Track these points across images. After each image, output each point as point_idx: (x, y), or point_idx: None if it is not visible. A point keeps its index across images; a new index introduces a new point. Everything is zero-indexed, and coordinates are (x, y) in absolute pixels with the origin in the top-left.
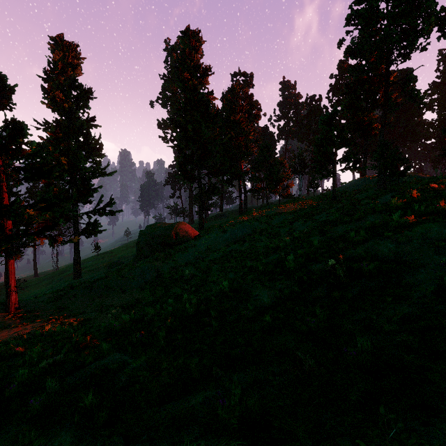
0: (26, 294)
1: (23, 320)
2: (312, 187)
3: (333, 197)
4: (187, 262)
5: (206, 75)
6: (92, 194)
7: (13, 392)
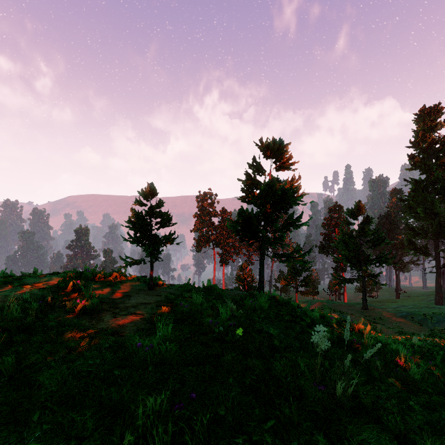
0: (403, 302)
1: (362, 315)
2: None
3: None
4: None
5: None
6: None
7: None
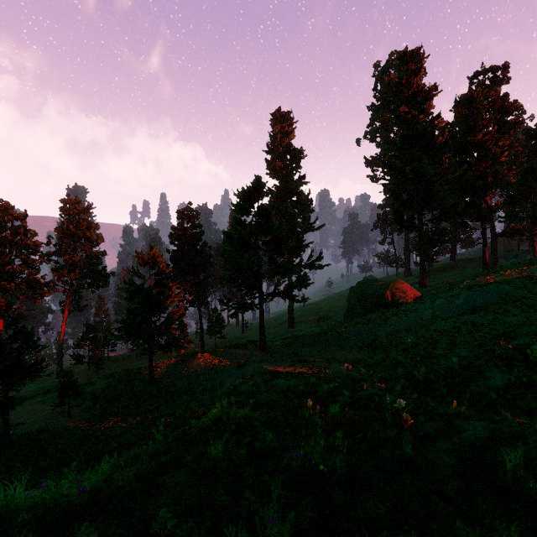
0: (253, 335)
1: (274, 358)
2: None
3: None
4: (407, 328)
5: (430, 98)
6: (303, 250)
7: (322, 395)
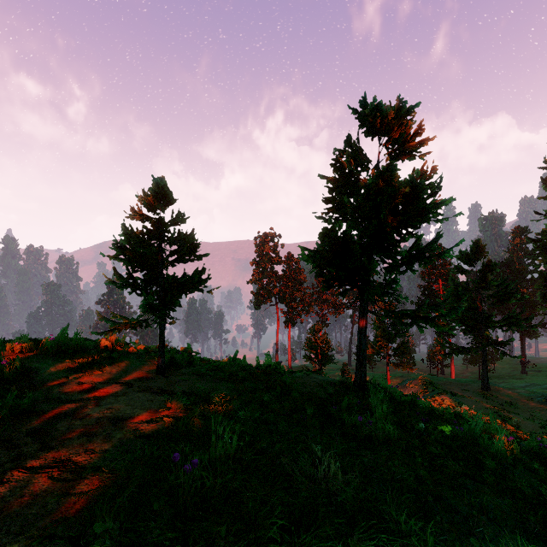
0: (532, 379)
1: (484, 399)
2: None
3: None
4: None
5: None
6: None
7: None
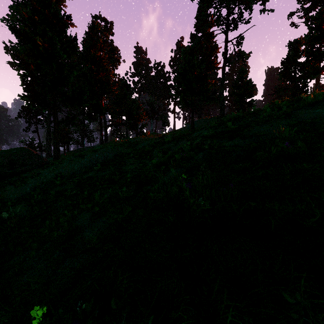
0: None
1: None
2: (165, 125)
3: (192, 126)
4: (22, 197)
5: None
6: None
7: None
